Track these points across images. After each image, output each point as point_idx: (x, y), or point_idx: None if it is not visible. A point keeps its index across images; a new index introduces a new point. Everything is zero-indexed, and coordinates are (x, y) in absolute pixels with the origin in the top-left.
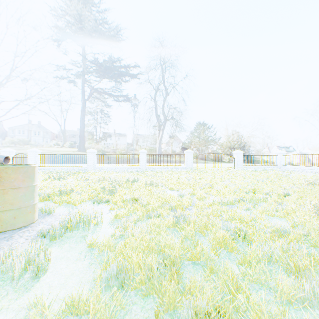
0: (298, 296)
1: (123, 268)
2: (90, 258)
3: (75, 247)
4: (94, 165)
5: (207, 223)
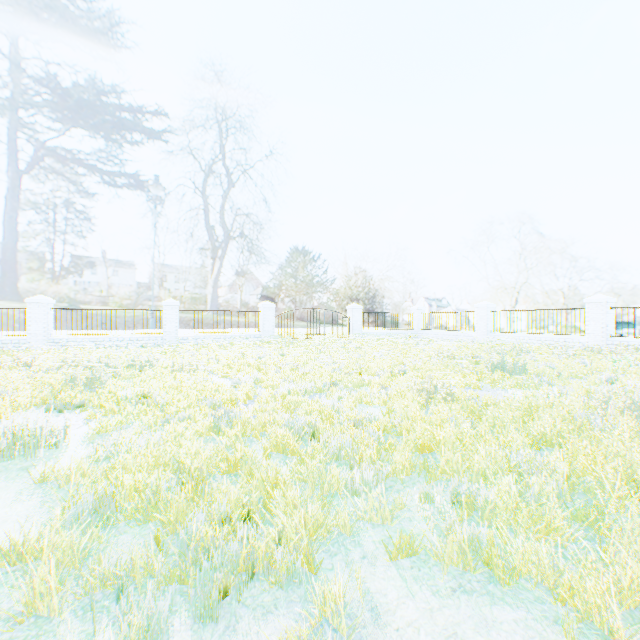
0: (346, 483)
1: (108, 494)
2: (42, 496)
3: (6, 486)
4: (47, 333)
5: (266, 420)
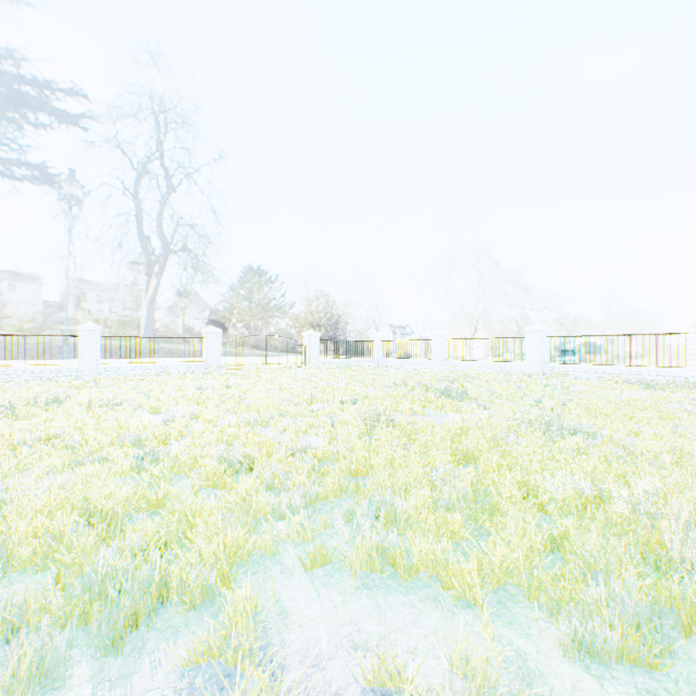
0: (275, 509)
1: None
2: None
3: None
4: None
5: (198, 455)
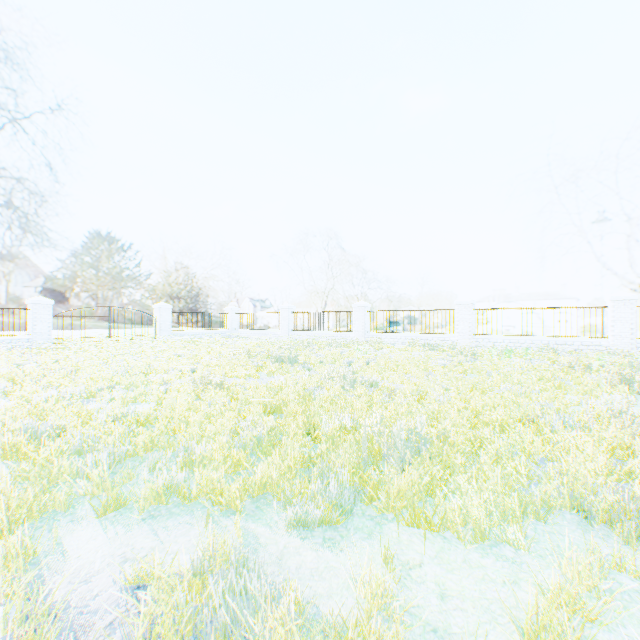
0: (79, 470)
1: None
2: None
3: None
4: None
5: None
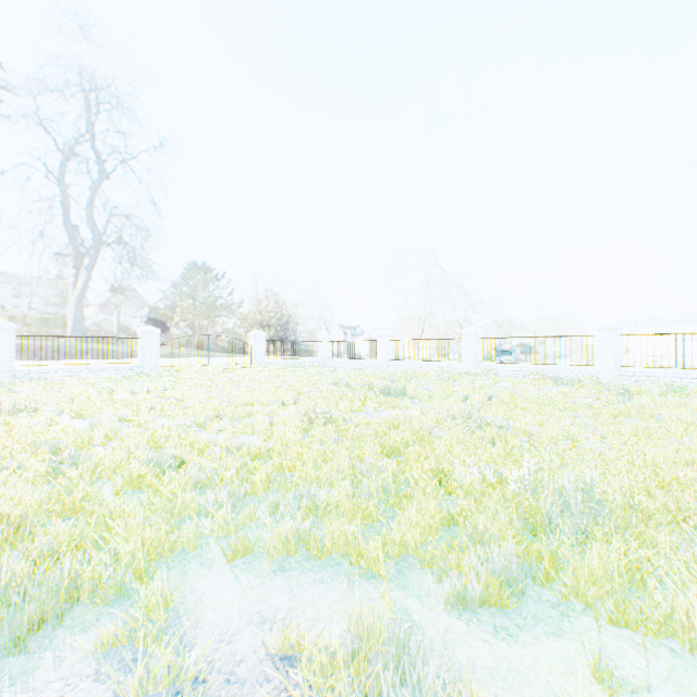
0: (202, 507)
1: None
2: None
3: None
4: None
5: (124, 459)
